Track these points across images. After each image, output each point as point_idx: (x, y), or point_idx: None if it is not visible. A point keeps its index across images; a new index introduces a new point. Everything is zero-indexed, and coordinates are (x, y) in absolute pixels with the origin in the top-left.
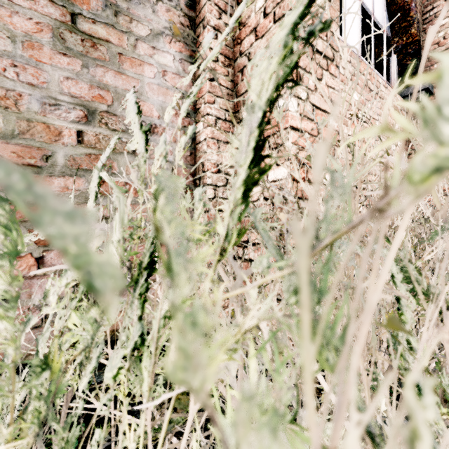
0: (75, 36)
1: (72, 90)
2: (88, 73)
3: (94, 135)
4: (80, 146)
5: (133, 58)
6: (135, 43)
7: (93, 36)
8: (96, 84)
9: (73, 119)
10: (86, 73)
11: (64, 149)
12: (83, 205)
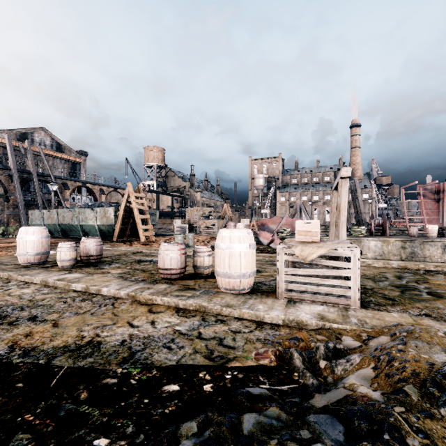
0: None
1: None
2: None
3: None
4: None
5: None
6: None
7: None
8: None
9: None
10: None
11: None
12: None
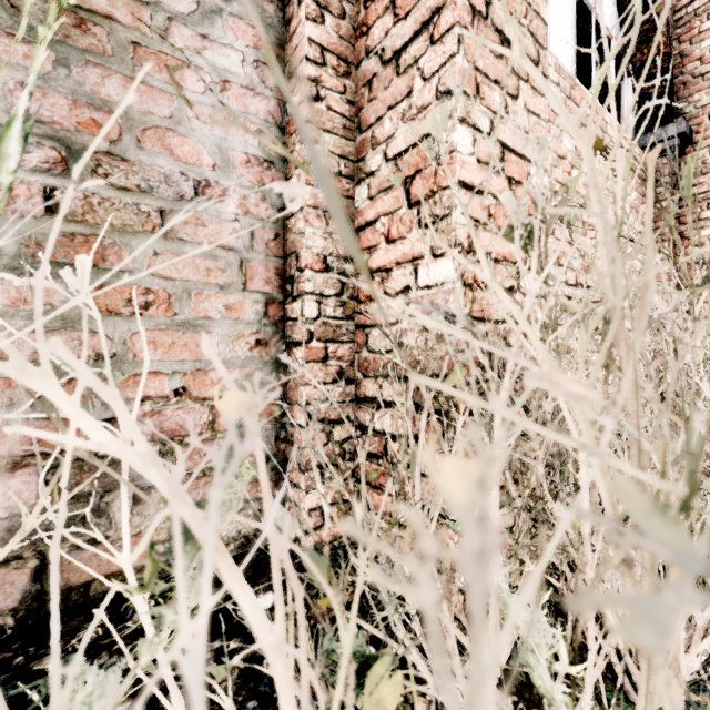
0: (40, 4)
1: (34, 109)
2: (69, 76)
3: (81, 196)
4: (51, 218)
5: (163, 54)
6: (167, 25)
7: (79, 5)
8: (85, 99)
9: (36, 165)
10: (65, 76)
11: (17, 222)
12: (57, 334)
